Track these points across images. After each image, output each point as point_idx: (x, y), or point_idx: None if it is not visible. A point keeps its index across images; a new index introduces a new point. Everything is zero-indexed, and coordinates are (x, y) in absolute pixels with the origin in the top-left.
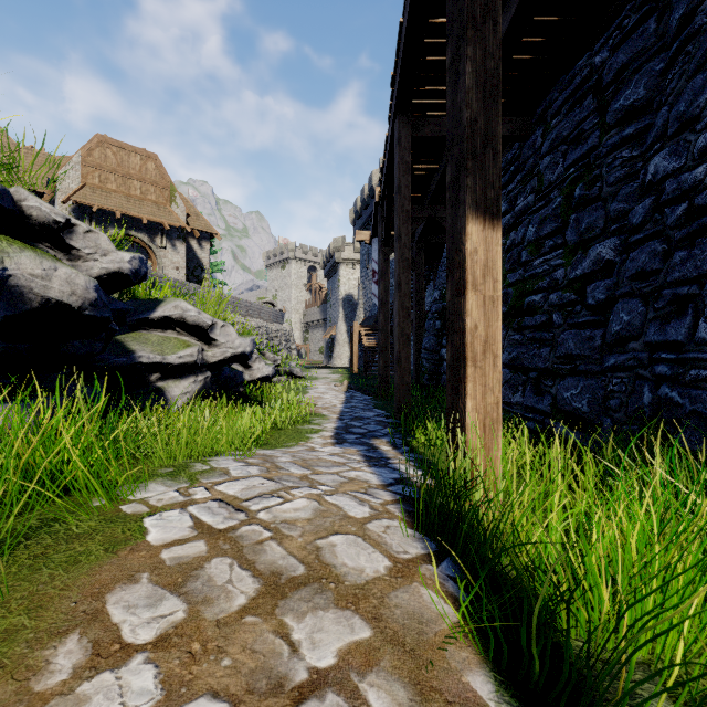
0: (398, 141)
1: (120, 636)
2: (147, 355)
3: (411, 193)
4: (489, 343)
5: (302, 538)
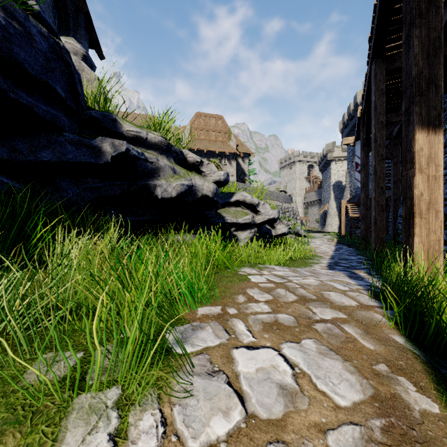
0: (374, 77)
1: (254, 298)
2: (230, 218)
3: (387, 105)
4: (432, 203)
5: (314, 289)
